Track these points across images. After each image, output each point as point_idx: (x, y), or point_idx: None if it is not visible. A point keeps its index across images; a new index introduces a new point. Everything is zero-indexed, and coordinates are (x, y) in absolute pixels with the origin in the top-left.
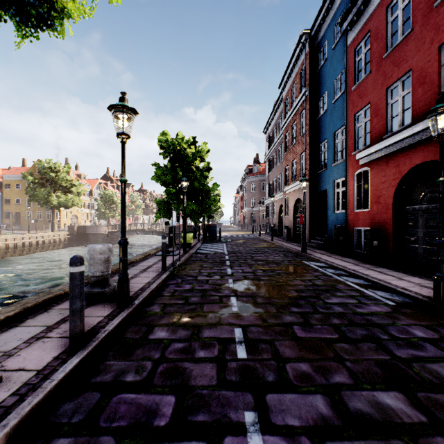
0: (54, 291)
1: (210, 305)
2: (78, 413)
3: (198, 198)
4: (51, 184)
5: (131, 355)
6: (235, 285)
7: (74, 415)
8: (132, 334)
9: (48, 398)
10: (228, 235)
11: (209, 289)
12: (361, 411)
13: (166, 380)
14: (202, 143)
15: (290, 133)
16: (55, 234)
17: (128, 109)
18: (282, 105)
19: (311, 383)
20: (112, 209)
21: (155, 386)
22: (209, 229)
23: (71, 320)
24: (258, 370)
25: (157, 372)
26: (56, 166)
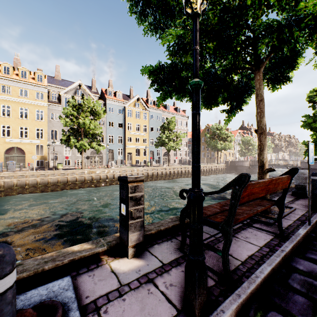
0: None
1: None
2: None
3: None
4: (217, 137)
5: None
6: None
7: None
8: None
9: None
10: None
11: None
12: None
13: None
14: None
15: None
16: (219, 165)
17: None
18: None
19: None
20: (249, 150)
21: None
22: None
23: (313, 197)
24: None
25: None
26: (219, 126)
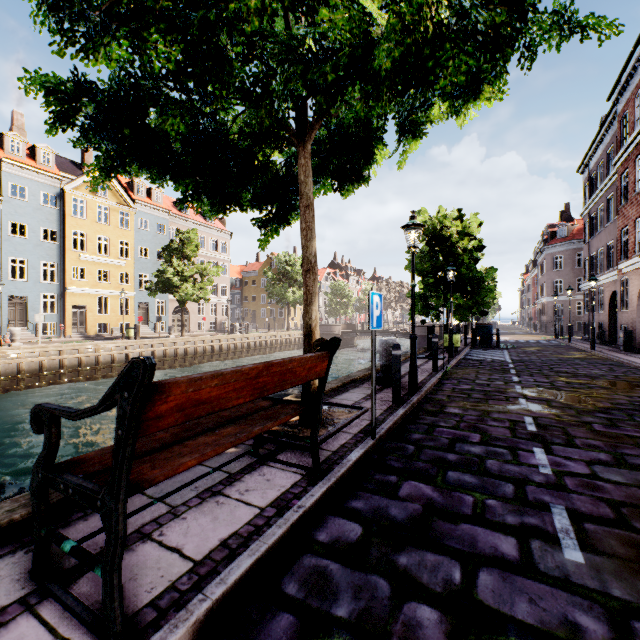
0: (352, 376)
1: (496, 401)
2: (419, 429)
3: (466, 288)
4: (287, 279)
5: (436, 416)
6: (524, 391)
7: (417, 429)
8: (430, 407)
9: (398, 422)
10: (510, 340)
11: (491, 391)
12: (639, 464)
13: (469, 429)
14: (471, 214)
15: (630, 173)
16: (291, 334)
17: (418, 225)
18: (616, 124)
19: (597, 449)
20: (343, 305)
21: (462, 429)
22: (481, 330)
23: (394, 386)
24: (546, 437)
25: (461, 425)
26: (291, 258)
